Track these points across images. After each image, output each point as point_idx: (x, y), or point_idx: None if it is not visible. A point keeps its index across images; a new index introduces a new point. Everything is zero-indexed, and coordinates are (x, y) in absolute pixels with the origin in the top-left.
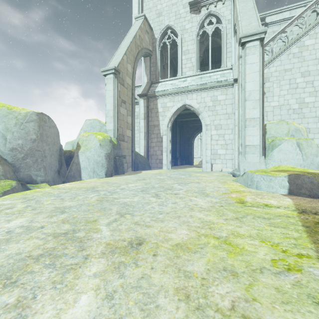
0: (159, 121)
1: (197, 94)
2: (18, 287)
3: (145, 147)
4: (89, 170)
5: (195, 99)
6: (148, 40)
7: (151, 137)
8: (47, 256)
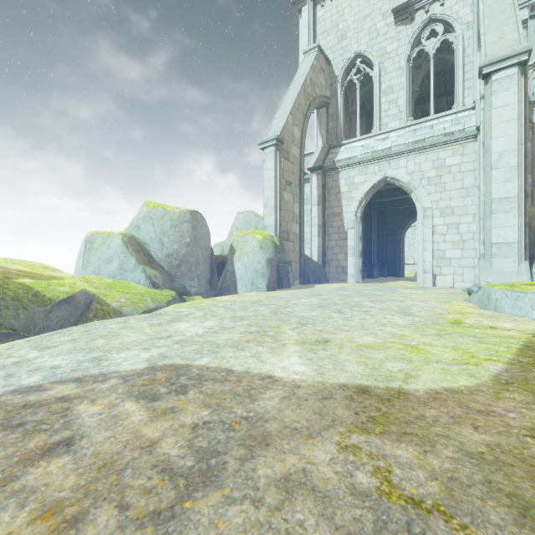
0: (341, 207)
1: (407, 159)
2: (247, 351)
3: (319, 249)
4: (247, 281)
5: (404, 168)
6: (324, 81)
7: (329, 233)
8: (253, 342)
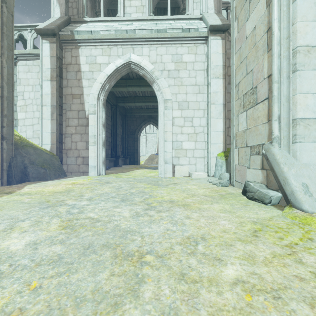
0: (82, 88)
1: (149, 48)
2: None
3: (53, 135)
4: None
5: (147, 56)
6: None
7: (67, 117)
8: None
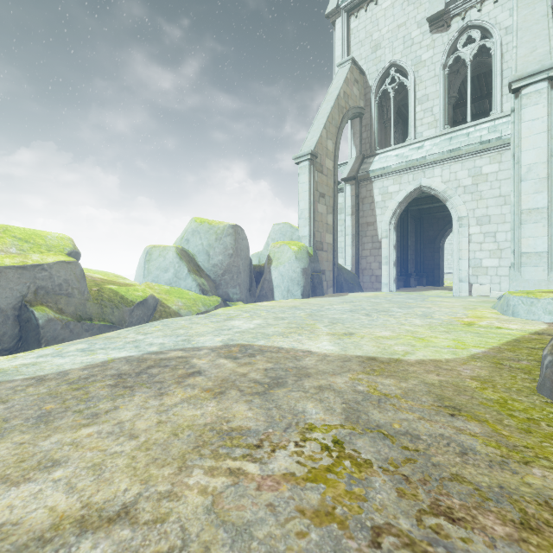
0: (375, 216)
1: (442, 168)
2: (290, 338)
3: (353, 258)
4: (283, 289)
5: (439, 177)
6: (358, 92)
7: (363, 242)
8: (294, 333)
